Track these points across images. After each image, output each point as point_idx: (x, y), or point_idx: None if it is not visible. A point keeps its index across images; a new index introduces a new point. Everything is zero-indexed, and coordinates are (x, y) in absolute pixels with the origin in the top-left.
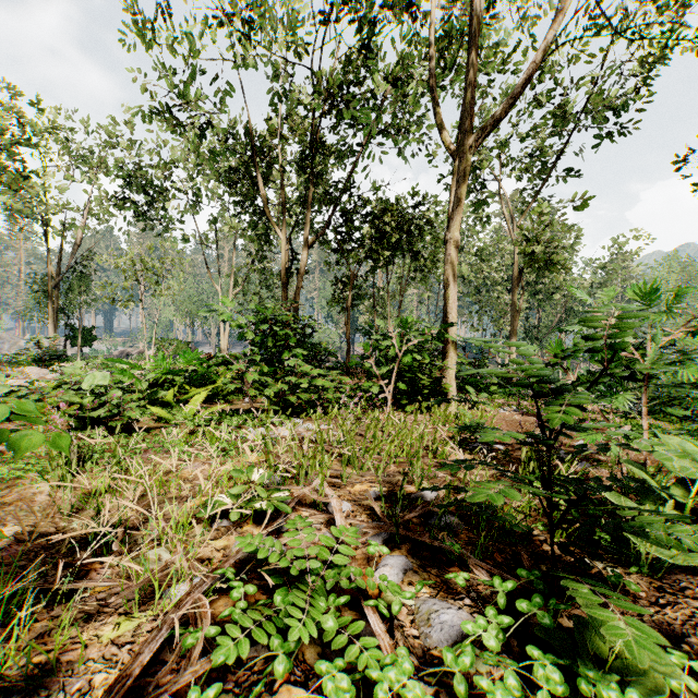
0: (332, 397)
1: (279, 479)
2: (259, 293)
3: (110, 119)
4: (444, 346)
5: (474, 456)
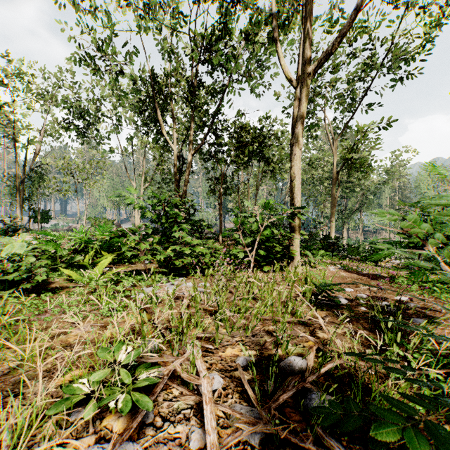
0: (208, 261)
1: (156, 344)
2: (161, 187)
3: (58, 67)
4: (291, 222)
5: (325, 312)
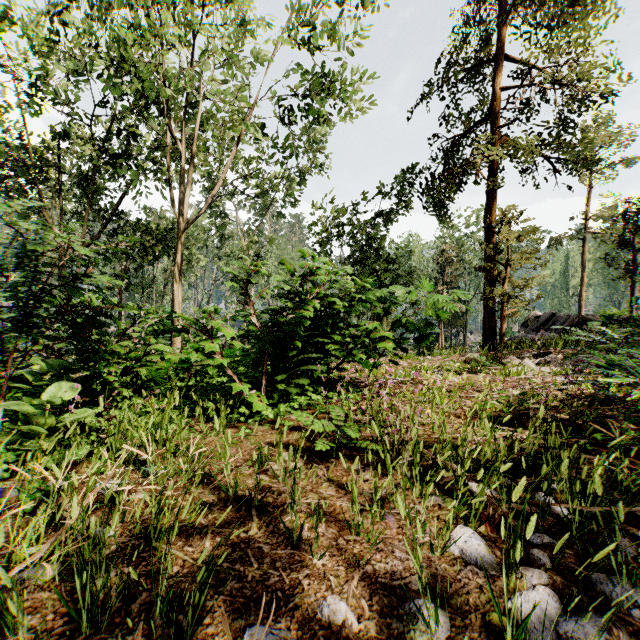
0: None
1: None
2: None
3: None
4: (173, 322)
5: None
